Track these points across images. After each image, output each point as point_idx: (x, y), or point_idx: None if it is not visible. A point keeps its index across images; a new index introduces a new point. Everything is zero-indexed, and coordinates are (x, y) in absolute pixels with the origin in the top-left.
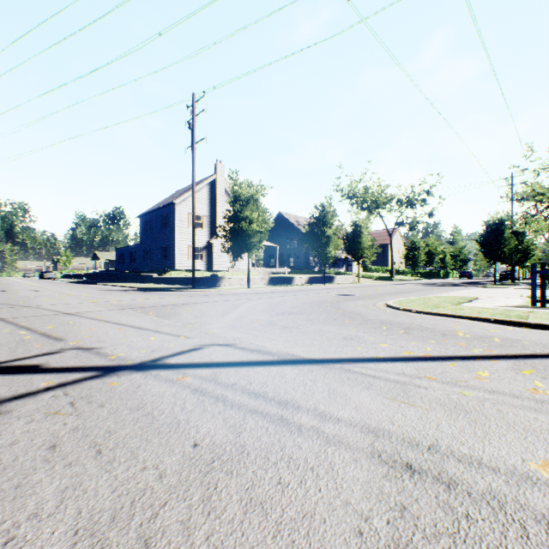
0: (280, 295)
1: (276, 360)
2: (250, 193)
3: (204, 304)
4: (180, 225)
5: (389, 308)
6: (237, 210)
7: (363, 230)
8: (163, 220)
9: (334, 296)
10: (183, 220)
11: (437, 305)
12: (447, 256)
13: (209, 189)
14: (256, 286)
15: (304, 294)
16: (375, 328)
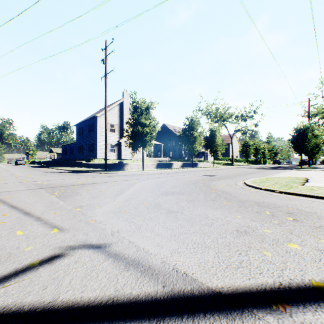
0: (164, 176)
1: (160, 298)
2: (144, 107)
3: (106, 184)
4: (100, 130)
5: (250, 187)
6: (135, 118)
7: (216, 133)
8: (90, 127)
9: (202, 176)
10: (102, 127)
11: (288, 185)
12: (266, 151)
13: (119, 107)
14: (148, 169)
15: (181, 175)
16: (258, 212)
